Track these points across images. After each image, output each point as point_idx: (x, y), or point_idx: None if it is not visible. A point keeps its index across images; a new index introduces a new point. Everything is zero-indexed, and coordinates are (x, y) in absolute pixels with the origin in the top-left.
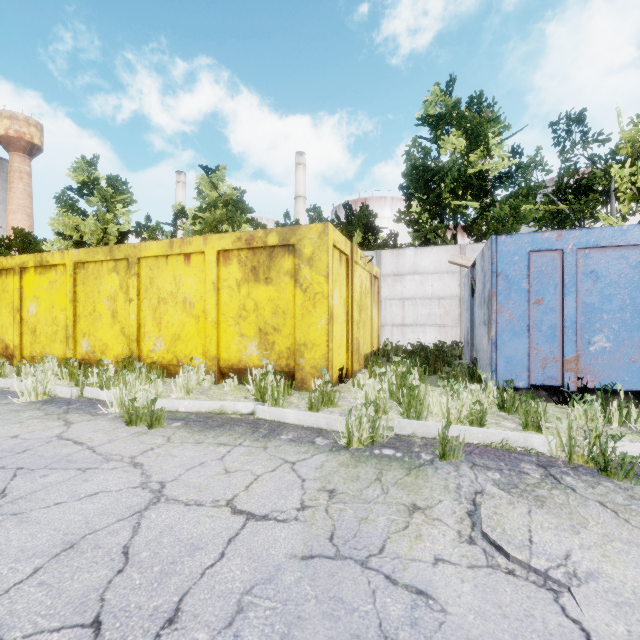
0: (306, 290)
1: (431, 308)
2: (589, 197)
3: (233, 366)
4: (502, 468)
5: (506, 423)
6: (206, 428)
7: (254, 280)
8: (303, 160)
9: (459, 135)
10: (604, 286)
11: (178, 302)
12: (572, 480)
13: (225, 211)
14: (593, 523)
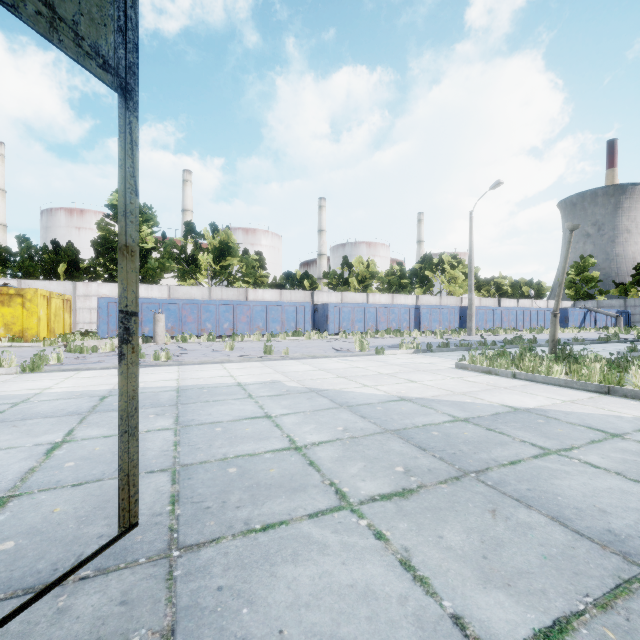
0: (29, 310)
1: None
2: (191, 266)
3: None
4: None
5: None
6: None
7: (2, 305)
8: (2, 150)
9: None
10: None
11: None
12: None
13: None
14: None
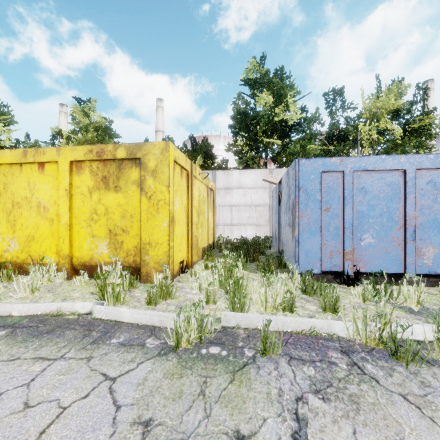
0: (150, 197)
1: (250, 212)
2: (346, 142)
3: (85, 263)
4: (314, 360)
5: (309, 306)
6: (32, 336)
7: (105, 188)
8: (162, 105)
9: (269, 94)
10: (370, 198)
11: (32, 206)
12: (372, 368)
13: (95, 135)
14: (408, 430)
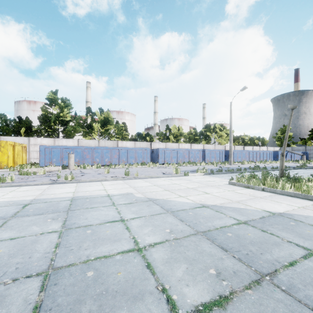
0: (2, 152)
1: None
2: (89, 129)
3: None
4: None
5: None
6: None
7: None
8: None
9: (58, 107)
10: (55, 153)
11: None
12: None
13: None
14: None
